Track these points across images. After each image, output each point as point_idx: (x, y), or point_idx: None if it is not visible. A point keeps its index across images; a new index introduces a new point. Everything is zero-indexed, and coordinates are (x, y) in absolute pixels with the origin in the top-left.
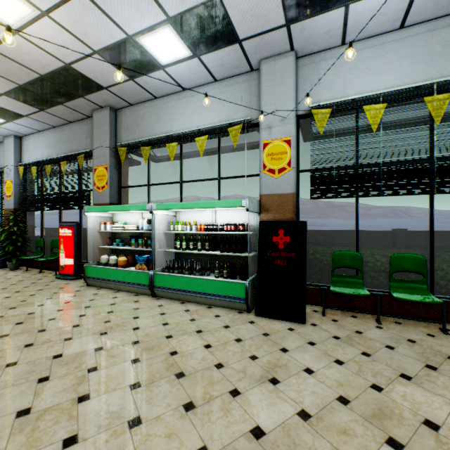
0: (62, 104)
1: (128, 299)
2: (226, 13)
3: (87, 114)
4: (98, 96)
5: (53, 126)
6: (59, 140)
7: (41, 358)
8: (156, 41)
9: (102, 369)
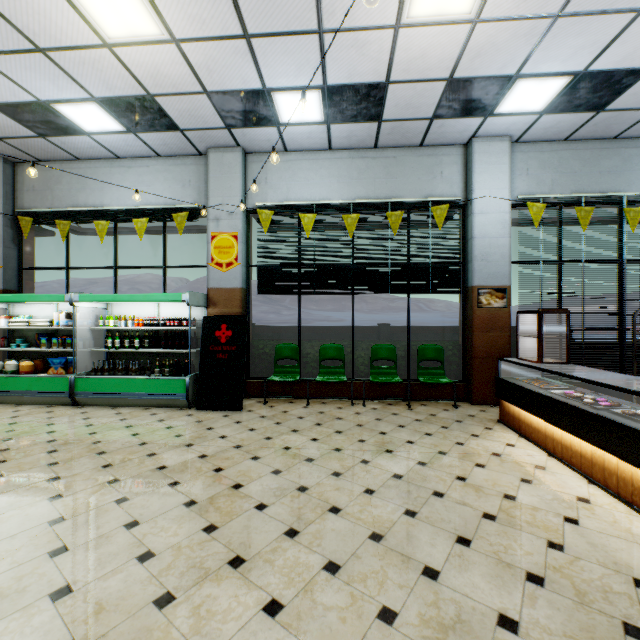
0: None
1: (37, 411)
2: (162, 107)
3: None
4: None
5: None
6: None
7: None
8: (78, 111)
9: (13, 460)
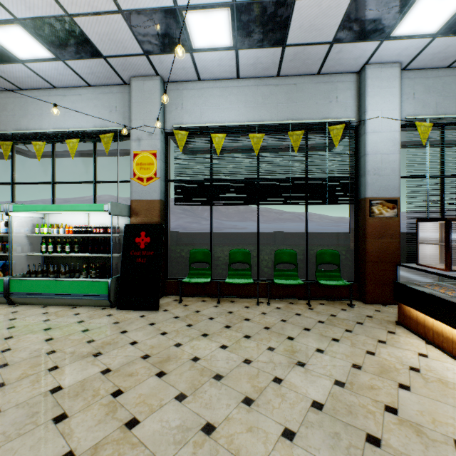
0: None
1: None
2: (82, 30)
3: None
4: None
5: None
6: None
7: None
8: (6, 35)
9: None
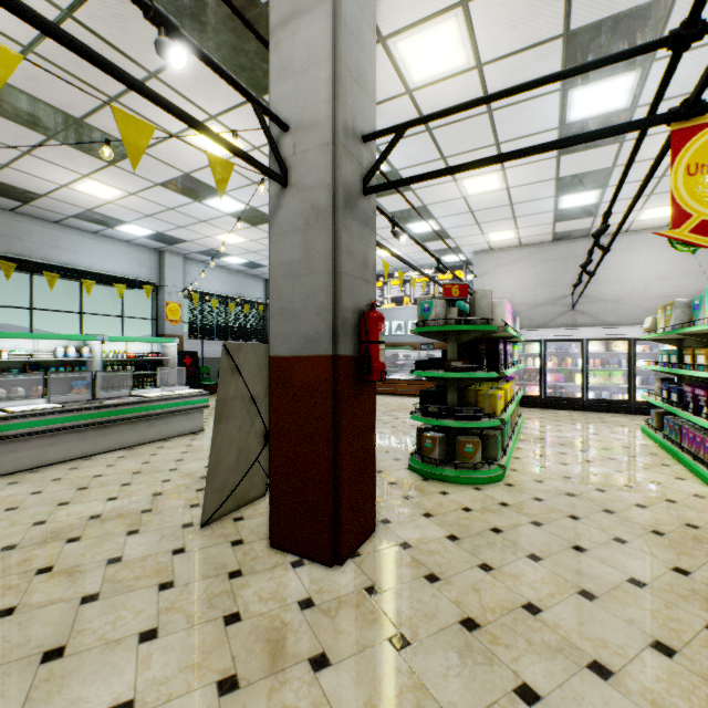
0: None
1: None
2: (184, 243)
3: None
4: None
5: None
6: None
7: None
8: (138, 228)
9: None
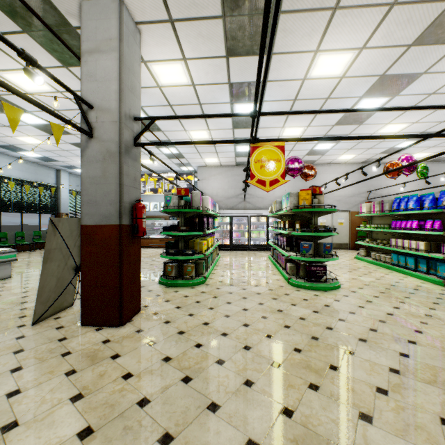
0: None
1: None
2: None
3: None
4: None
5: None
6: None
7: None
8: None
9: None
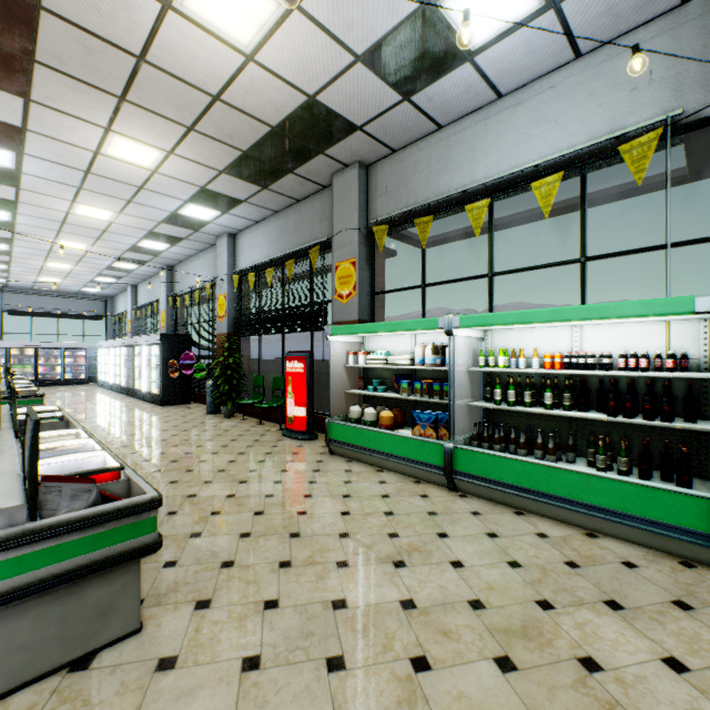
0: (292, 172)
1: (407, 490)
2: None
3: (323, 182)
4: (345, 146)
5: (274, 211)
6: (282, 230)
7: (313, 601)
8: None
9: (440, 669)
